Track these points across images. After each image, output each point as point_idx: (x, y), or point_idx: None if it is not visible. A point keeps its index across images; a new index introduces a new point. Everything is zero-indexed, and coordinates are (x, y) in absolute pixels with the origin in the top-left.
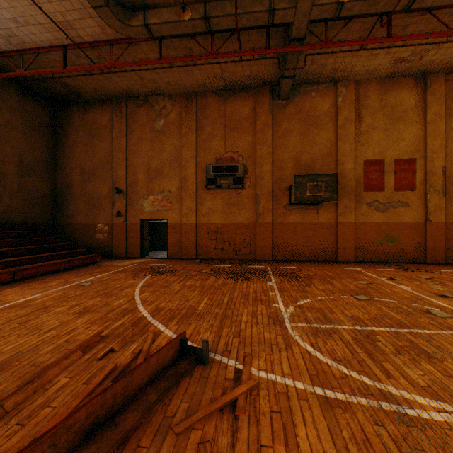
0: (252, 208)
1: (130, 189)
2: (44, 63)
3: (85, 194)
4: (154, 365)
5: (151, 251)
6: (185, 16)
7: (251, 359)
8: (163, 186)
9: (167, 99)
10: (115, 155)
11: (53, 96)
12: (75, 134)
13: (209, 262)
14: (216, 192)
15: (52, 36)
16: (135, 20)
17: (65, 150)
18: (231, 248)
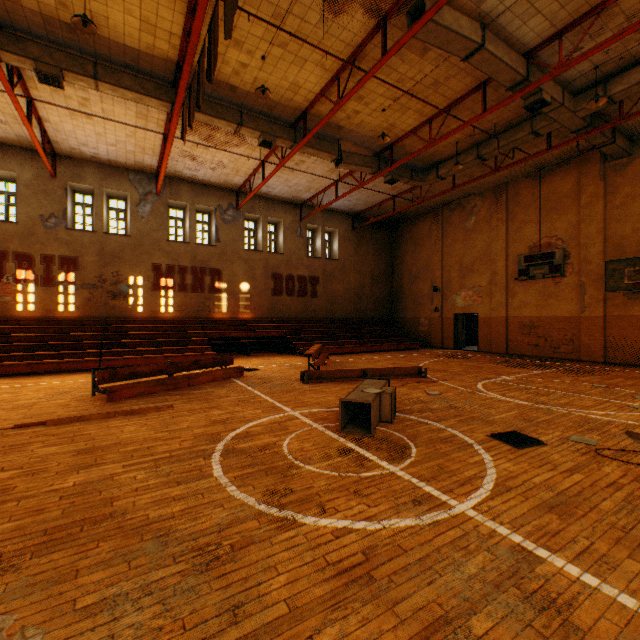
0: (574, 299)
1: (445, 287)
2: (383, 207)
3: (412, 293)
4: (404, 371)
5: (471, 346)
6: (459, 167)
7: (444, 380)
8: (473, 282)
9: (477, 197)
10: (433, 258)
11: (390, 221)
12: (404, 245)
13: (514, 357)
14: (529, 284)
15: (386, 195)
16: (430, 175)
17: (398, 260)
18: (547, 344)
